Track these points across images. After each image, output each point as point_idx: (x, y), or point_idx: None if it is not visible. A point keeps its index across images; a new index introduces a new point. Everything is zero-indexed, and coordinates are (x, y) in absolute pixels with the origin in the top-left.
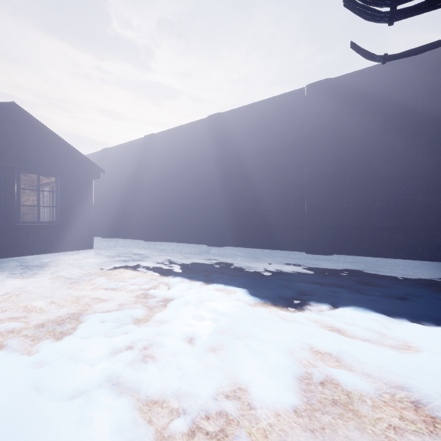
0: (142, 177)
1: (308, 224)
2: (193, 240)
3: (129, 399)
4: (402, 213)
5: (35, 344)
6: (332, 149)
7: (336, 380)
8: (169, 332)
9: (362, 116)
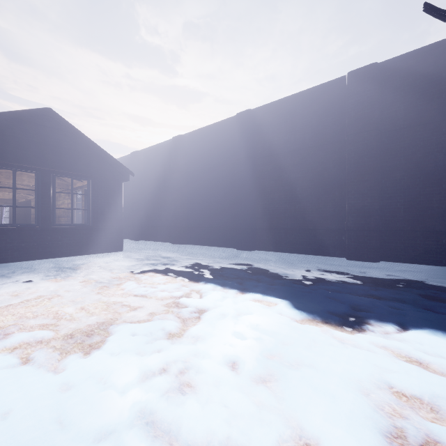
0: (170, 179)
1: (349, 227)
2: (221, 243)
3: None
4: None
5: (62, 359)
6: (378, 142)
7: (443, 443)
8: (207, 353)
9: (415, 103)
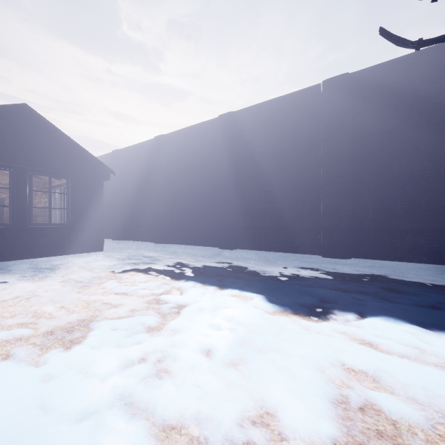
0: (153, 178)
1: (324, 226)
2: (204, 242)
3: (144, 423)
4: (427, 214)
5: (43, 354)
6: (350, 147)
7: (377, 405)
8: (184, 343)
9: (382, 112)
